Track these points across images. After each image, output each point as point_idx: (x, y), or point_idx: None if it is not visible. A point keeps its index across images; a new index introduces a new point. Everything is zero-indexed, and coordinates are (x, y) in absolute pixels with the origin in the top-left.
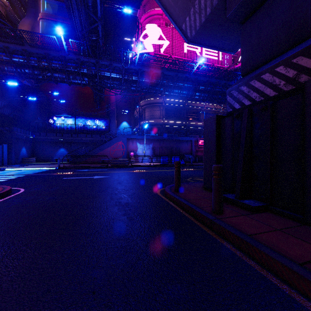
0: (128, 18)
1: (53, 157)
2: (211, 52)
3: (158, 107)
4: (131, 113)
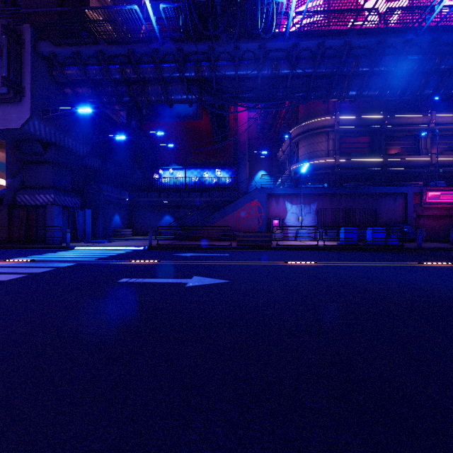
0: None
1: (155, 229)
2: (450, 1)
3: (324, 135)
4: (272, 155)
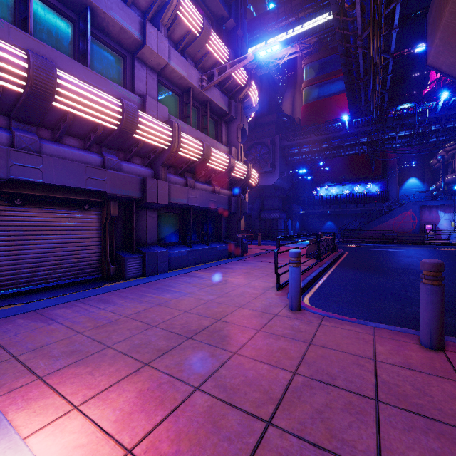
0: (423, 54)
1: (320, 231)
2: None
3: None
4: (425, 163)
